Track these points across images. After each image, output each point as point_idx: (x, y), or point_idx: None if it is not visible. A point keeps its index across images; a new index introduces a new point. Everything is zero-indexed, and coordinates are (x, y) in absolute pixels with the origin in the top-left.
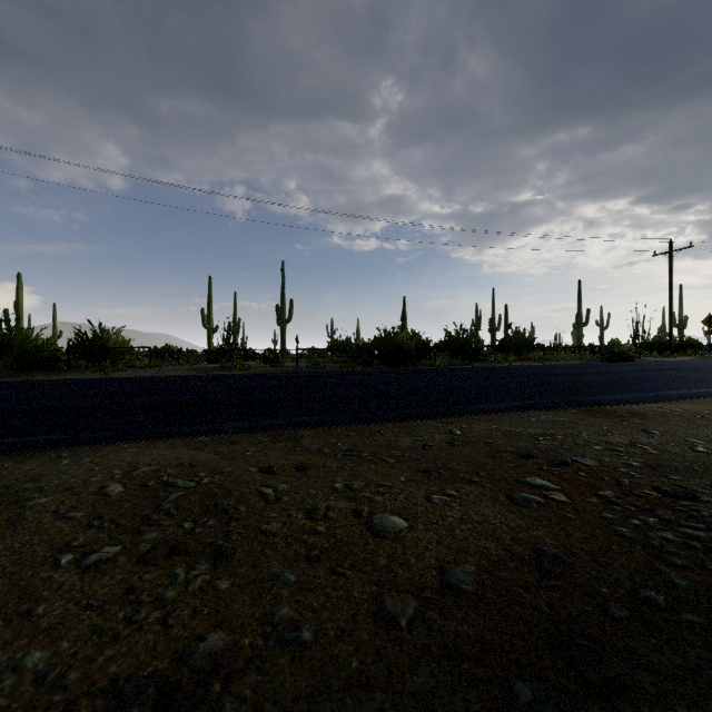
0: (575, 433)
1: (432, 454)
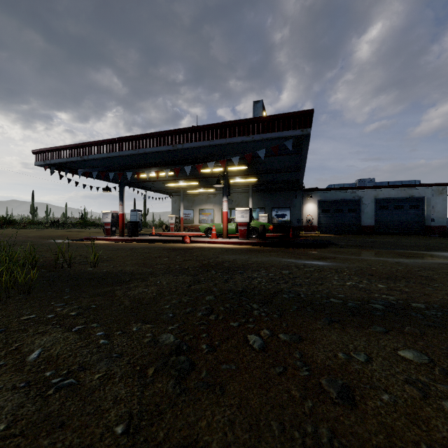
0: (4, 369)
1: (289, 444)
